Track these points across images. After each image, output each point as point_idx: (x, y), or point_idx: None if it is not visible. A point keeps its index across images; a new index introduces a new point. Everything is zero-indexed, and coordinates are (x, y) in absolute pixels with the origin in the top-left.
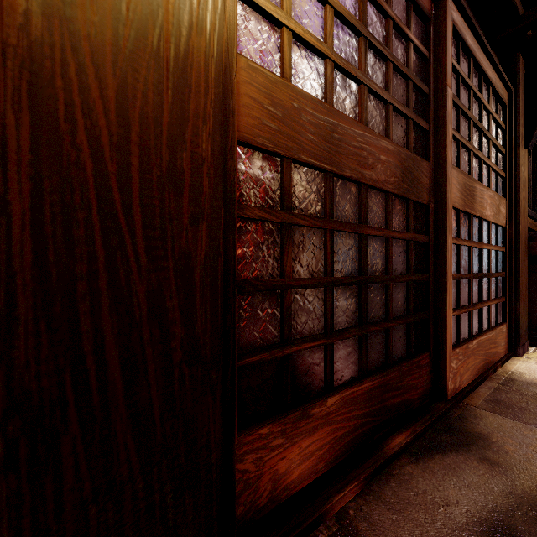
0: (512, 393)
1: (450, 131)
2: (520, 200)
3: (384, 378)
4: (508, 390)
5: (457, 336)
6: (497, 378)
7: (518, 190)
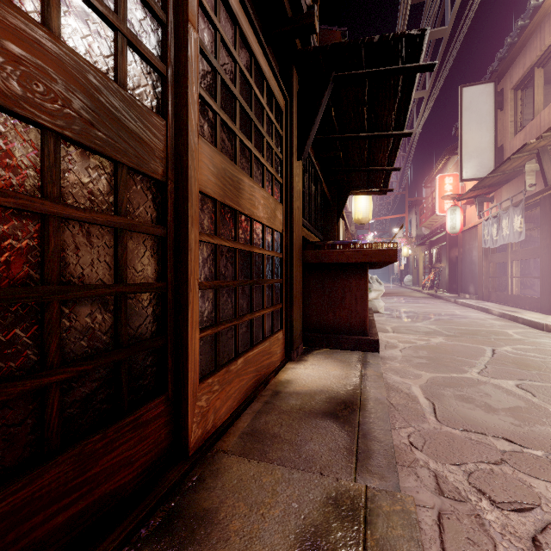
0: (272, 414)
1: (194, 86)
2: (294, 208)
3: (16, 497)
4: (270, 410)
5: (215, 360)
6: (266, 395)
7: (293, 199)
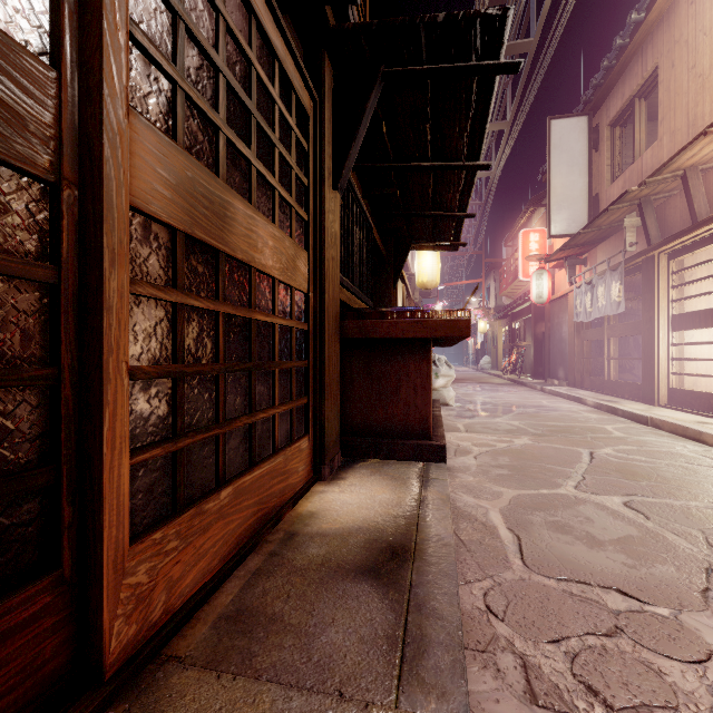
0: (276, 576)
1: (119, 18)
2: (327, 258)
3: None
4: (276, 568)
5: (174, 498)
6: (274, 540)
7: (325, 245)
